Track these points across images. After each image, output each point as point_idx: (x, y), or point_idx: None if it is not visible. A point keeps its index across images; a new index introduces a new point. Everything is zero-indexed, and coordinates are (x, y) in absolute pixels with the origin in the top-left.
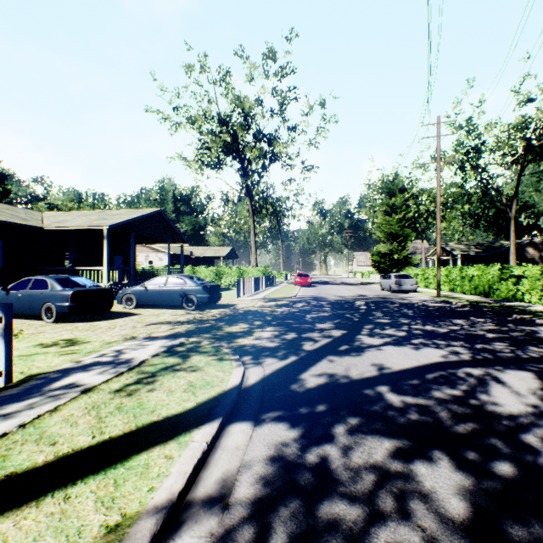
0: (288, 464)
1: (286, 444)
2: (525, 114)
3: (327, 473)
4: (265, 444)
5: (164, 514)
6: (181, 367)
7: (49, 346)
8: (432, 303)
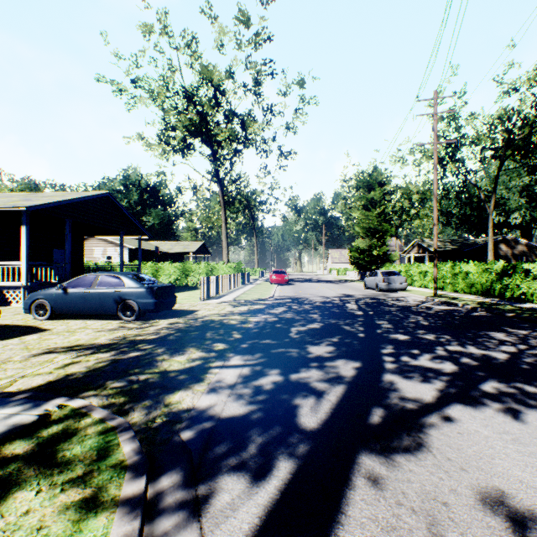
0: None
1: None
2: (508, 105)
3: None
4: None
5: None
6: None
7: None
8: (434, 305)
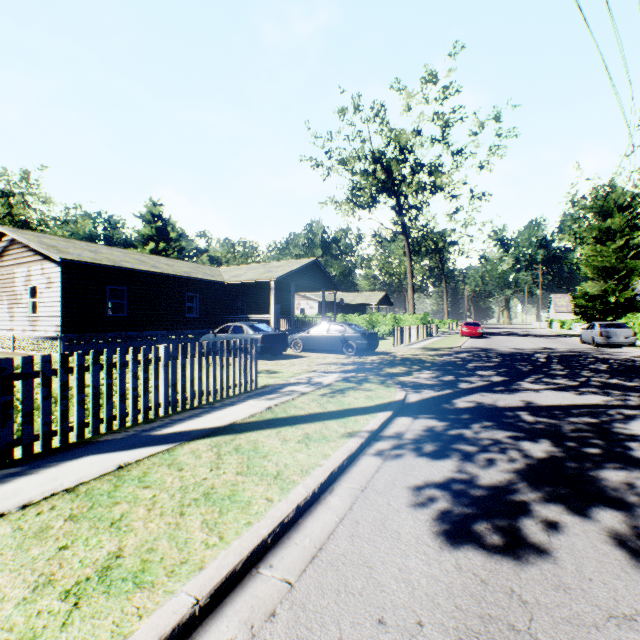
0: (436, 432)
1: (435, 426)
2: None
3: (460, 437)
4: (422, 425)
5: (371, 432)
6: (358, 388)
7: (259, 373)
8: None
